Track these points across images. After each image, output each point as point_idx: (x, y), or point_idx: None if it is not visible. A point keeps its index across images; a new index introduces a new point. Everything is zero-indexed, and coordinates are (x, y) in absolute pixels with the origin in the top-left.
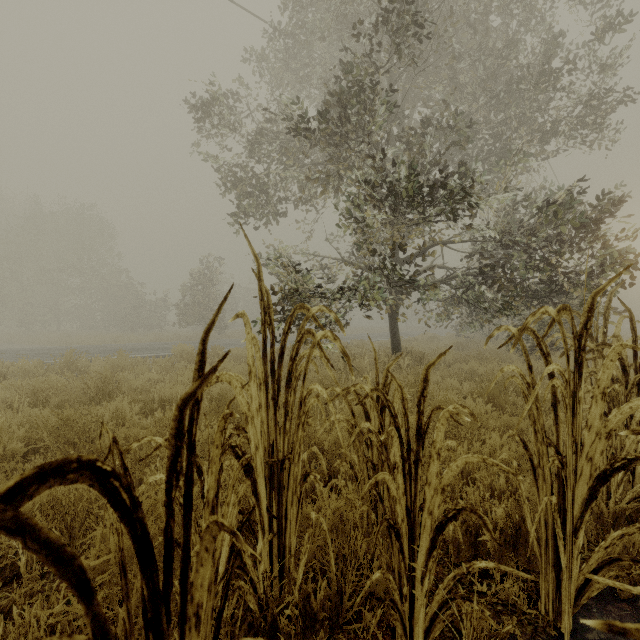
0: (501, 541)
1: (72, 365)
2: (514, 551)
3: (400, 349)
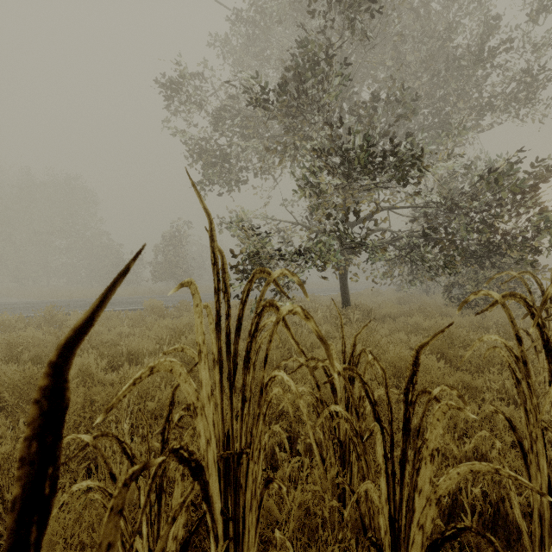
0: (479, 525)
1: (52, 319)
2: (491, 533)
3: (349, 303)
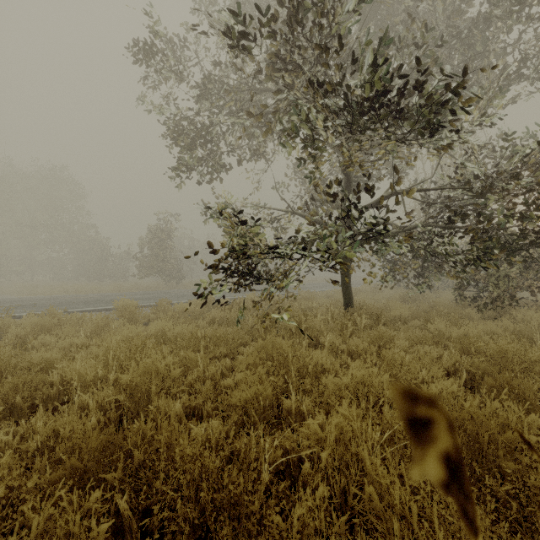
0: None
1: None
2: None
3: (352, 304)
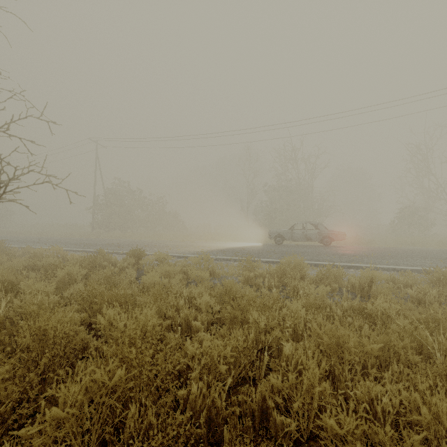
0: None
1: None
2: None
3: None
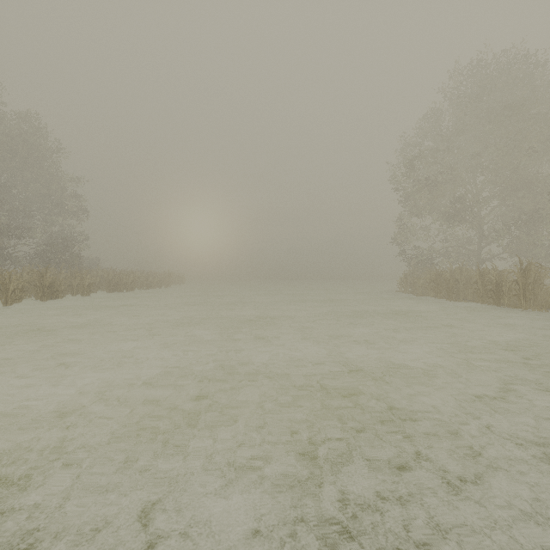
0: None
1: None
2: None
3: None
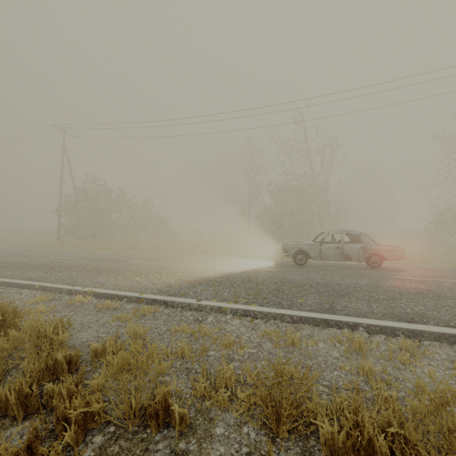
0: None
1: None
2: None
3: None
